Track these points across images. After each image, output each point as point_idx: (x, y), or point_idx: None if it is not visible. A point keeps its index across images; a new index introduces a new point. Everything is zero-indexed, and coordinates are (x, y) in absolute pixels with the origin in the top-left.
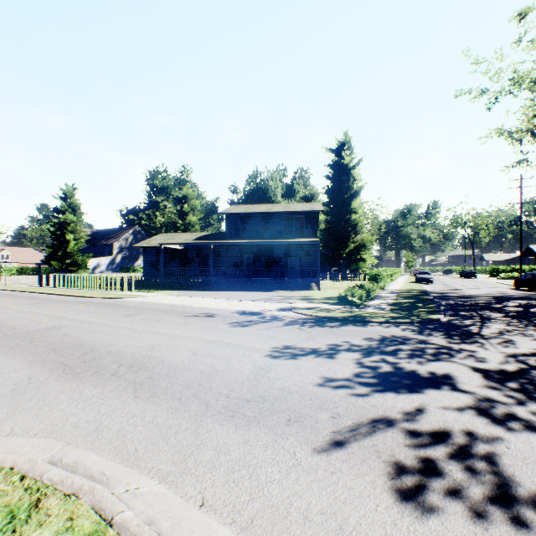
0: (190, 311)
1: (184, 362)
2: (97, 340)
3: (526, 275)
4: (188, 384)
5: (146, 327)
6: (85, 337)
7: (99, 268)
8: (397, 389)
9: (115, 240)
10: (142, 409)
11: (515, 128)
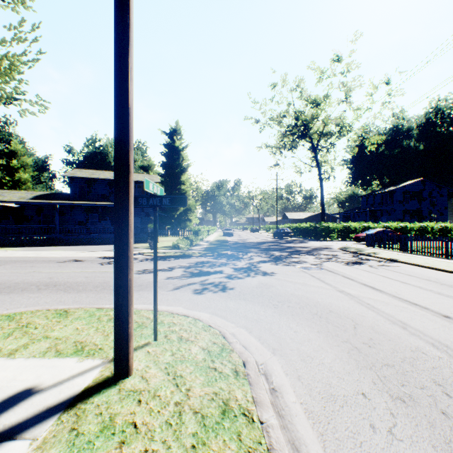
0: (56, 259)
1: (84, 280)
2: None
3: (277, 230)
4: (96, 286)
5: (28, 270)
6: None
7: None
8: (200, 276)
9: None
10: (78, 295)
11: (274, 144)
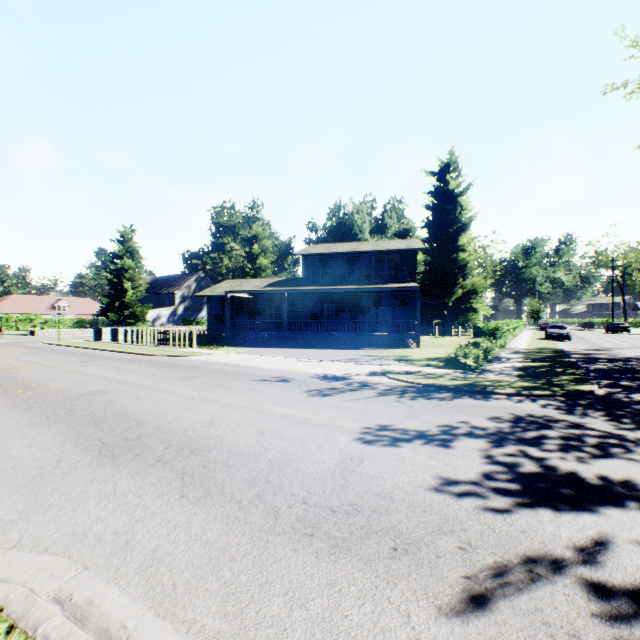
0: (259, 373)
1: (248, 445)
2: (146, 410)
3: None
4: (252, 479)
5: (205, 394)
6: (133, 406)
7: (159, 320)
8: (555, 504)
9: (176, 288)
10: (189, 515)
11: None
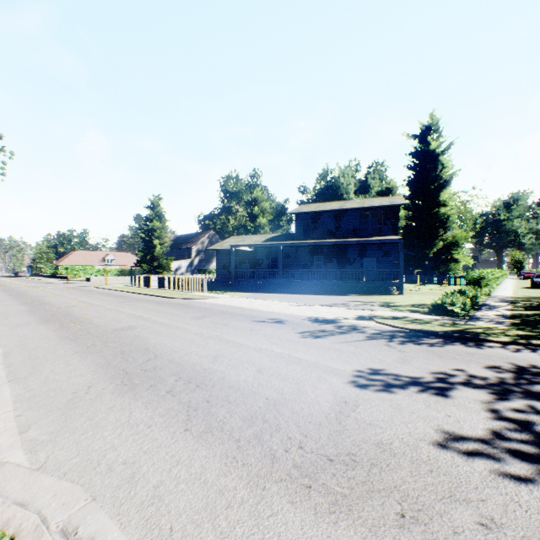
0: (258, 315)
1: (247, 381)
2: (163, 344)
3: None
4: (250, 417)
5: (212, 332)
6: (153, 340)
7: (180, 270)
8: None
9: (193, 244)
10: (190, 451)
11: None
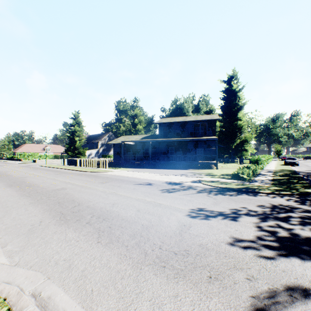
0: (137, 181)
1: (131, 216)
2: (83, 198)
3: None
4: (133, 234)
5: (111, 191)
6: (77, 196)
7: (91, 155)
8: (301, 255)
9: (99, 140)
10: (101, 252)
11: None
